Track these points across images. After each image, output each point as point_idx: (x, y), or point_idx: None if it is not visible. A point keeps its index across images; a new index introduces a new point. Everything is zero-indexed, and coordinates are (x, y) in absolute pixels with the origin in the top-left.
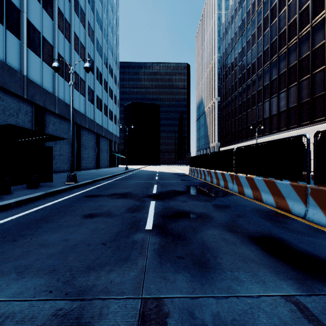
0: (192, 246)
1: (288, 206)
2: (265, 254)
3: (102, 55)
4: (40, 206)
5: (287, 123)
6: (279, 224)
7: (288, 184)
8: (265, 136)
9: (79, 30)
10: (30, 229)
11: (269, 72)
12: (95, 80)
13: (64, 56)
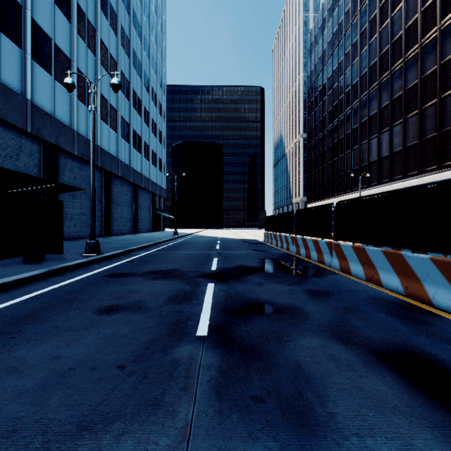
0: (277, 373)
1: (426, 294)
2: (414, 392)
3: (141, 74)
4: (35, 291)
5: (404, 168)
6: (420, 327)
7: (426, 259)
8: (371, 187)
9: (108, 37)
10: (4, 335)
11: (378, 96)
12: (131, 108)
13: (86, 74)
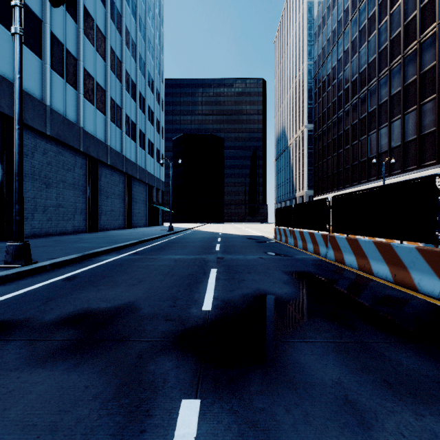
0: None
1: None
2: None
3: (135, 56)
4: None
5: (438, 151)
6: None
7: None
8: (393, 176)
9: (94, 6)
10: None
11: (402, 71)
12: (124, 91)
13: (65, 42)
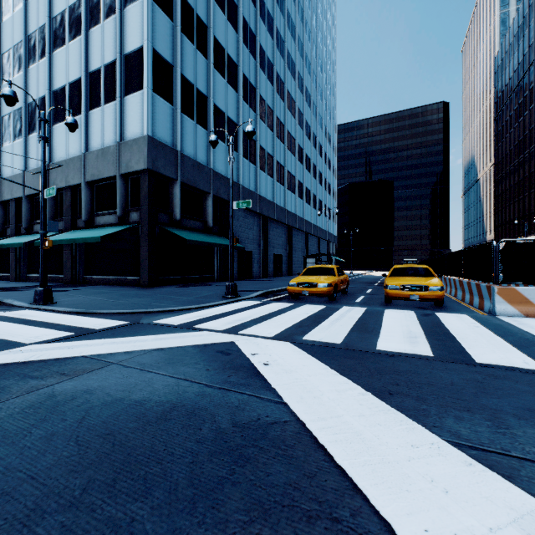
0: None
1: None
2: None
3: (322, 154)
4: None
5: None
6: None
7: None
8: None
9: (307, 147)
10: None
11: None
12: (317, 184)
13: (300, 179)
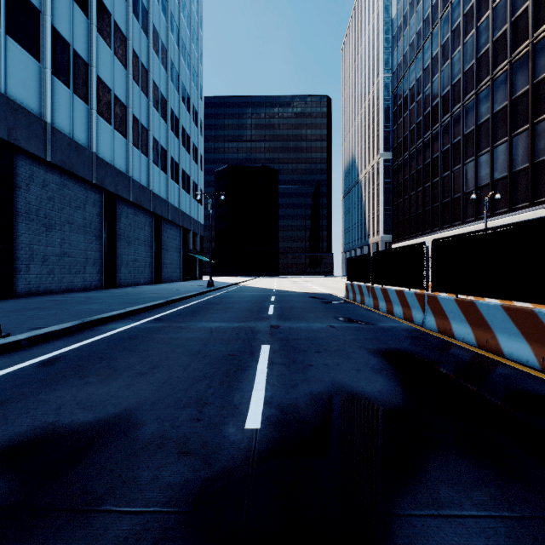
0: None
1: None
2: None
3: (166, 64)
4: None
5: None
6: None
7: None
8: (497, 216)
9: None
10: None
11: (509, 80)
12: (151, 108)
13: (72, 41)
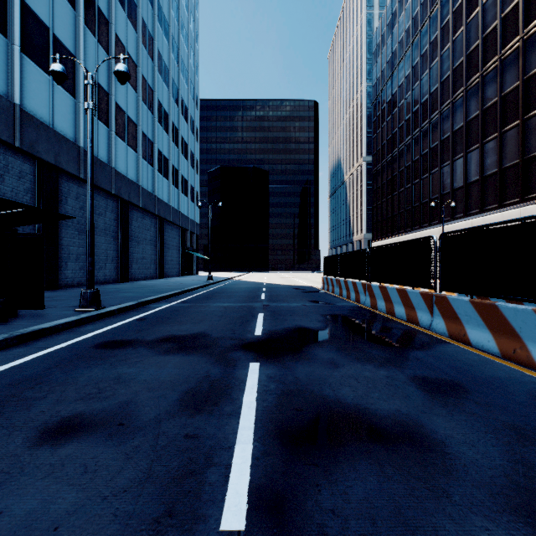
0: None
1: None
2: None
3: (168, 82)
4: None
5: (500, 195)
6: None
7: None
8: (456, 220)
9: (125, 33)
10: None
11: (464, 105)
12: (156, 123)
13: (97, 77)
